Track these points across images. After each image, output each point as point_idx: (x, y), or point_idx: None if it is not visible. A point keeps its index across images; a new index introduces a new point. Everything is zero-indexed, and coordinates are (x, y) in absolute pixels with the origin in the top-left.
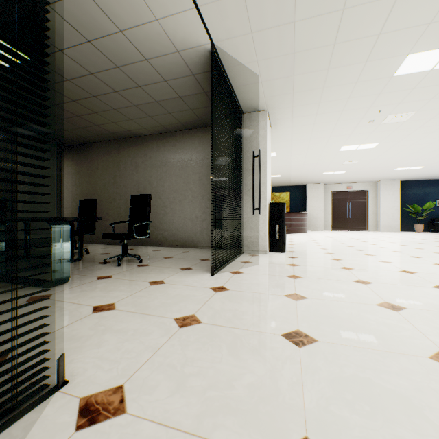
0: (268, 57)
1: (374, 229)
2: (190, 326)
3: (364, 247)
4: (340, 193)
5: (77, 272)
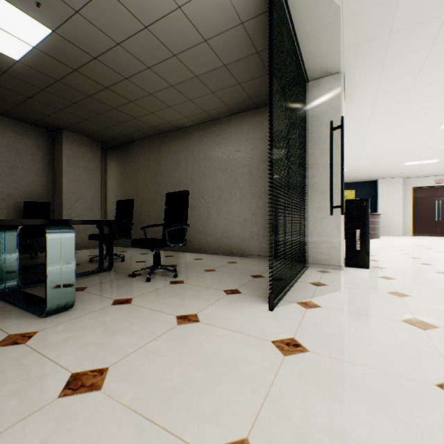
0: None
1: None
2: None
3: None
4: (425, 188)
5: (95, 289)
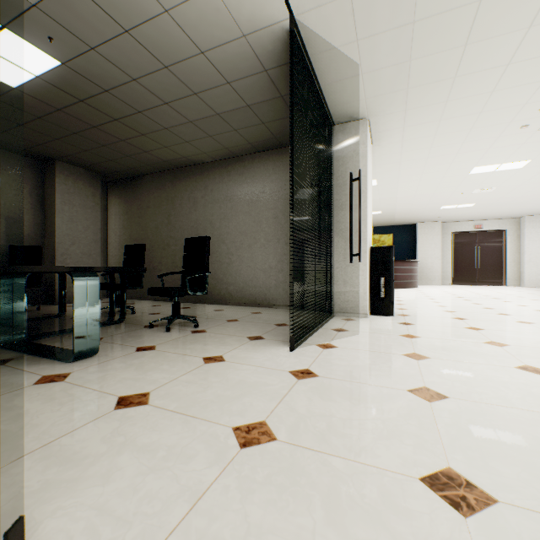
0: (374, 32)
1: (516, 283)
2: (257, 447)
3: (510, 309)
4: (465, 234)
5: (113, 339)
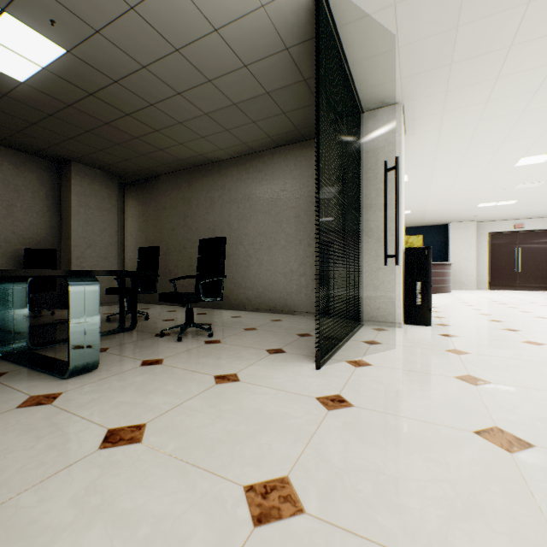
0: None
1: None
2: (277, 525)
3: None
4: (503, 234)
5: (119, 350)
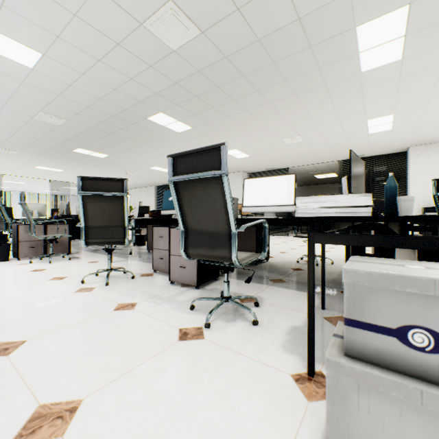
0: None
1: None
2: None
3: None
4: None
5: None
